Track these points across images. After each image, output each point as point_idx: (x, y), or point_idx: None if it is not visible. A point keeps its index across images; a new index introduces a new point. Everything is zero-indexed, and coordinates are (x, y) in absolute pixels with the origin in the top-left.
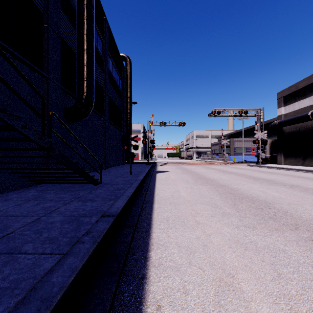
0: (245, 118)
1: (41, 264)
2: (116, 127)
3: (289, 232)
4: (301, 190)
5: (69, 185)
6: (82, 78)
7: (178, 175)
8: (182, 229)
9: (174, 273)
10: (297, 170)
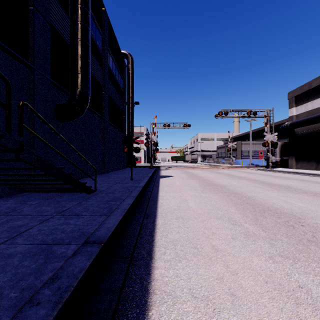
0: (253, 119)
1: None
2: (116, 129)
3: None
4: None
5: (58, 194)
6: (76, 71)
7: (184, 180)
8: (196, 260)
9: None
10: (312, 175)
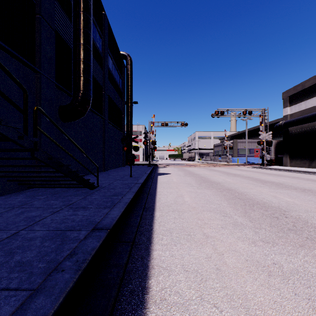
0: (249, 118)
1: None
2: (116, 128)
3: None
4: (315, 194)
5: (63, 189)
6: (79, 74)
7: (181, 177)
8: (189, 244)
9: (181, 314)
10: (304, 173)
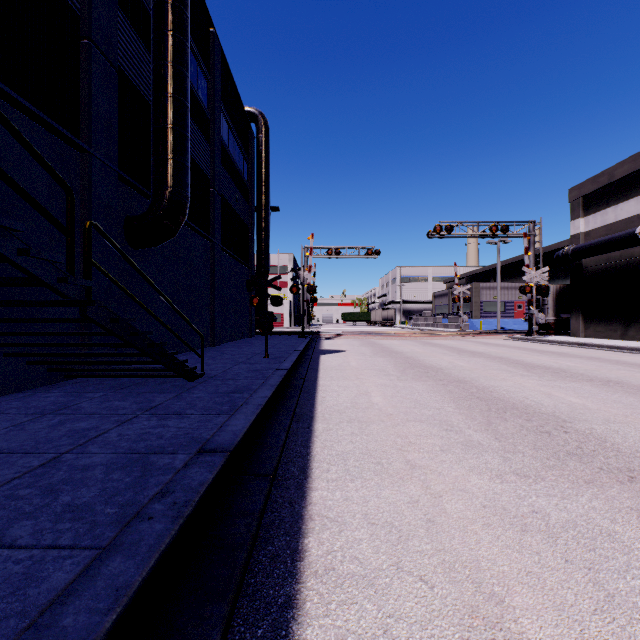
0: (503, 240)
1: (45, 575)
2: (236, 260)
3: (616, 487)
4: (628, 390)
5: (135, 381)
6: (164, 154)
7: (366, 359)
8: (378, 480)
9: (362, 592)
10: (612, 349)
